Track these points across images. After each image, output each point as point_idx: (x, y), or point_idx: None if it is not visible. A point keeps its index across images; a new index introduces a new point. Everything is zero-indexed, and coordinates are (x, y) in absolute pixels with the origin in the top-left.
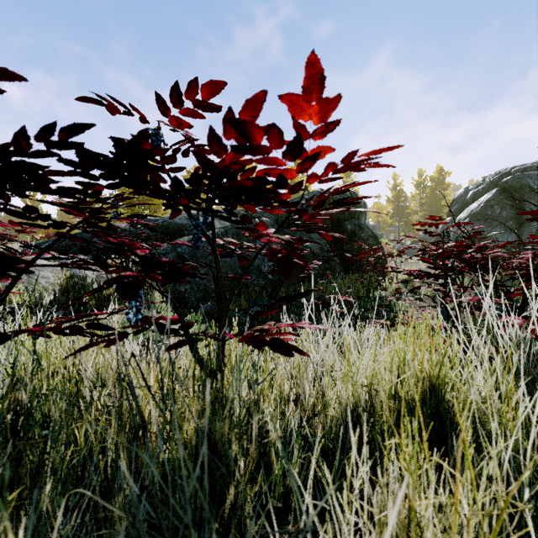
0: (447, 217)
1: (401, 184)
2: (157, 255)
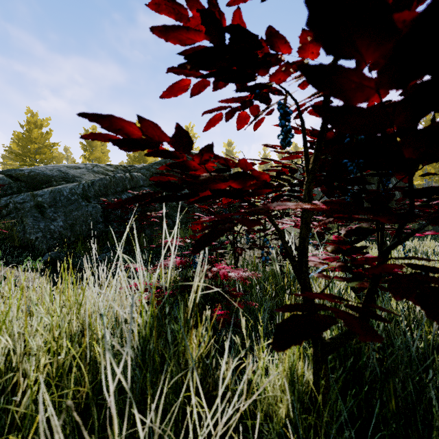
0: (295, 180)
1: (269, 155)
2: (12, 204)
